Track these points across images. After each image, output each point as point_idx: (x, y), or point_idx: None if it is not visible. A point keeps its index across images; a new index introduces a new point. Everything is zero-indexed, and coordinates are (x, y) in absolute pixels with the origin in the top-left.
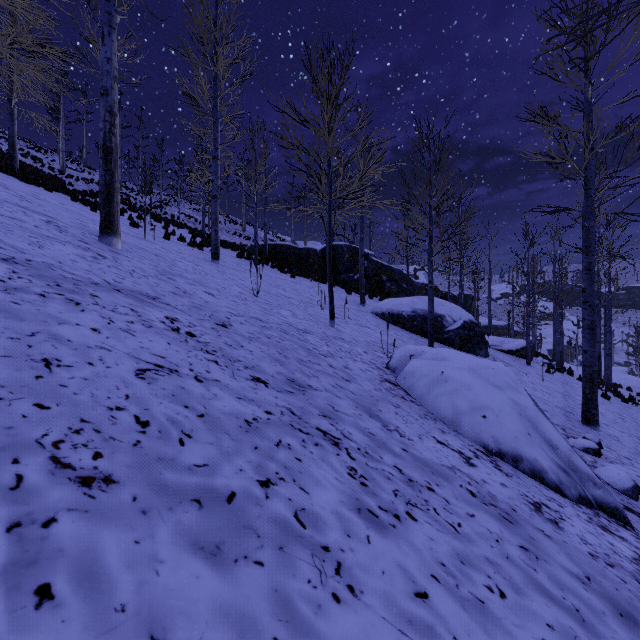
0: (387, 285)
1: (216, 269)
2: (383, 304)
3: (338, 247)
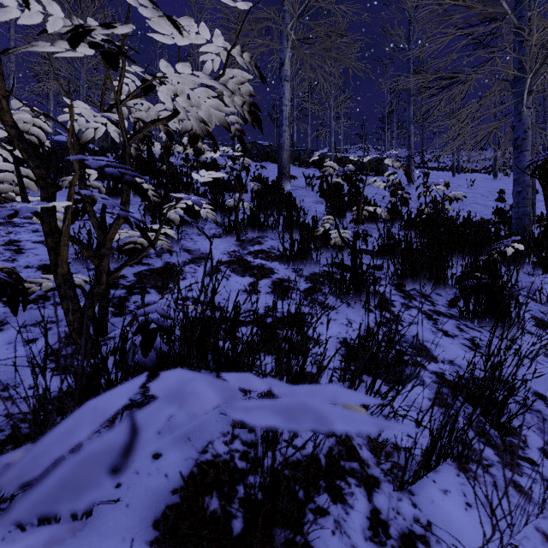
0: None
1: None
2: None
3: None
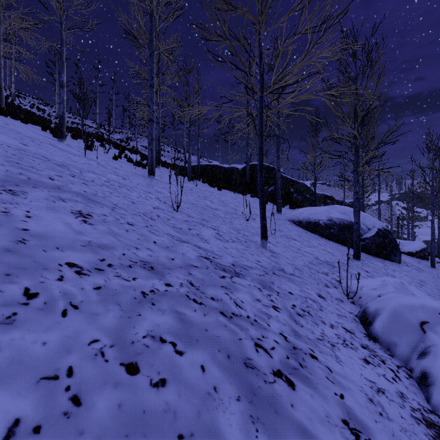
0: (294, 195)
1: (147, 183)
2: (299, 213)
3: (255, 166)
